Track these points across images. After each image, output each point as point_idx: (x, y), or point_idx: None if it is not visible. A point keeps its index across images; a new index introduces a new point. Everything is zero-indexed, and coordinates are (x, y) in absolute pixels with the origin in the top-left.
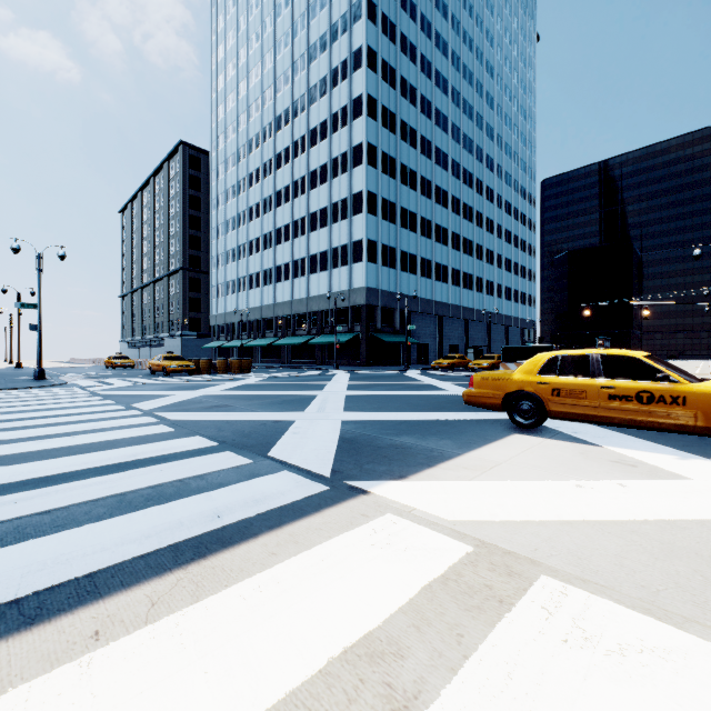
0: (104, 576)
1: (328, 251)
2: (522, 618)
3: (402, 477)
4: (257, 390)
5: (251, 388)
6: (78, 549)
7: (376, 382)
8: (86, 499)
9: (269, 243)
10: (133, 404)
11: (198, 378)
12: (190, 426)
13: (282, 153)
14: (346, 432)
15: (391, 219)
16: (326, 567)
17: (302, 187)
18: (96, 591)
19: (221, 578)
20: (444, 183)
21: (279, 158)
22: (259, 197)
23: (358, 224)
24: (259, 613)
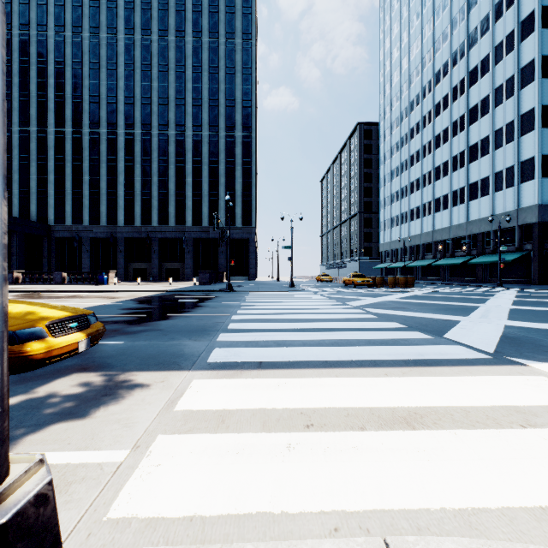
0: (378, 362)
1: (489, 176)
2: None
3: None
4: (423, 300)
5: (418, 298)
6: (363, 352)
7: None
8: (353, 338)
9: (428, 181)
10: (346, 303)
11: (375, 289)
12: (385, 316)
13: (440, 102)
14: (508, 333)
15: None
16: (490, 383)
17: (461, 125)
18: (378, 365)
19: (431, 374)
20: None
21: (437, 107)
22: (418, 145)
23: (527, 143)
24: (454, 386)
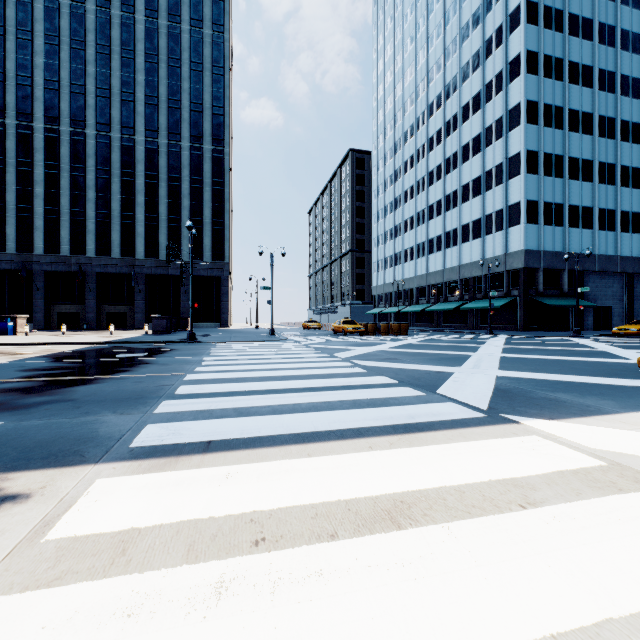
0: (363, 430)
1: (480, 219)
2: (634, 498)
3: (552, 419)
4: (416, 349)
5: (411, 347)
6: (346, 418)
7: (534, 347)
8: (337, 399)
9: (422, 220)
10: (333, 354)
11: (367, 338)
12: (375, 370)
13: (434, 136)
14: (500, 385)
15: (556, 173)
16: (485, 450)
17: (454, 162)
18: (362, 434)
19: (422, 442)
20: (635, 115)
21: (431, 141)
22: (413, 180)
23: (514, 187)
24: (447, 457)
